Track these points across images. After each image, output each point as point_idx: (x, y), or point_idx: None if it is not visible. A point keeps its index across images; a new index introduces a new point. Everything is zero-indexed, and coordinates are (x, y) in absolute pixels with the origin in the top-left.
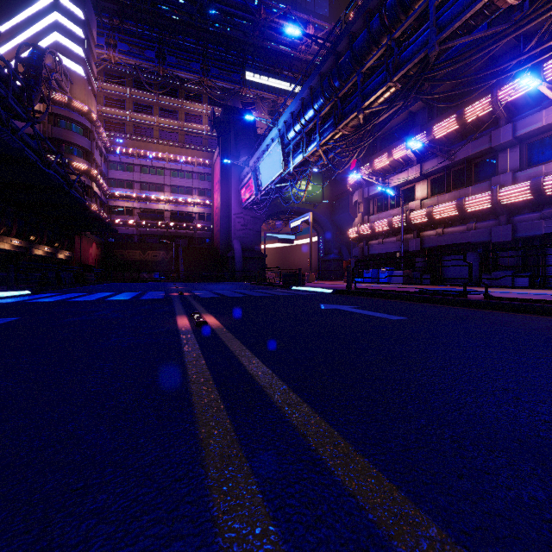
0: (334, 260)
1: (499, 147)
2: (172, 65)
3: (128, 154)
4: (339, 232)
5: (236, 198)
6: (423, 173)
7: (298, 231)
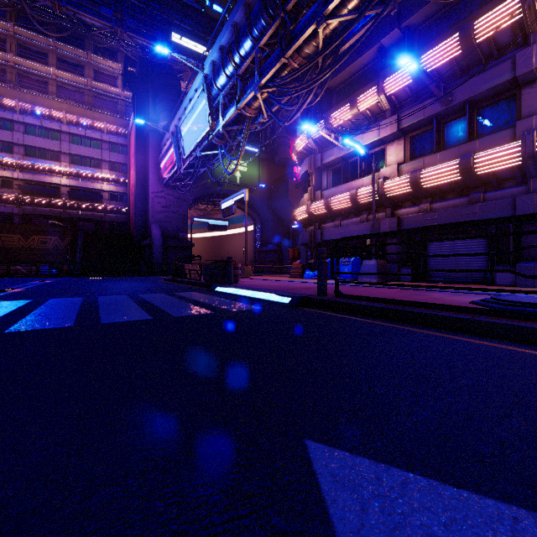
0: (272, 251)
1: (528, 76)
2: (72, 3)
3: (5, 107)
4: (277, 220)
5: (155, 173)
6: (401, 128)
7: (231, 213)
